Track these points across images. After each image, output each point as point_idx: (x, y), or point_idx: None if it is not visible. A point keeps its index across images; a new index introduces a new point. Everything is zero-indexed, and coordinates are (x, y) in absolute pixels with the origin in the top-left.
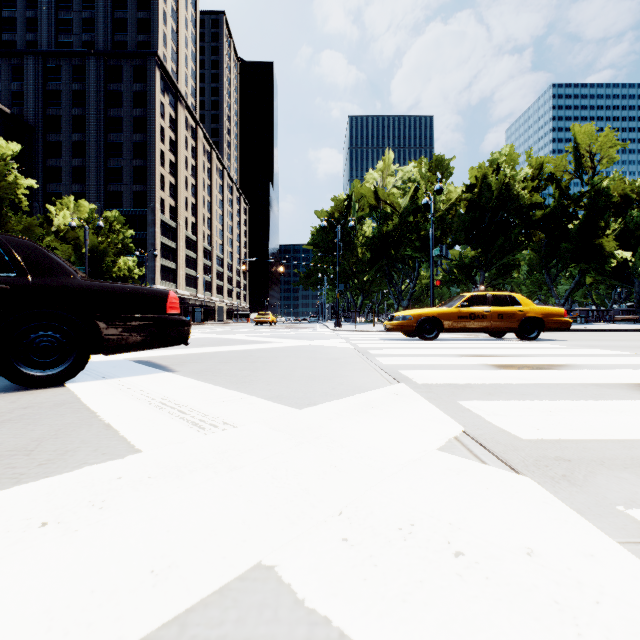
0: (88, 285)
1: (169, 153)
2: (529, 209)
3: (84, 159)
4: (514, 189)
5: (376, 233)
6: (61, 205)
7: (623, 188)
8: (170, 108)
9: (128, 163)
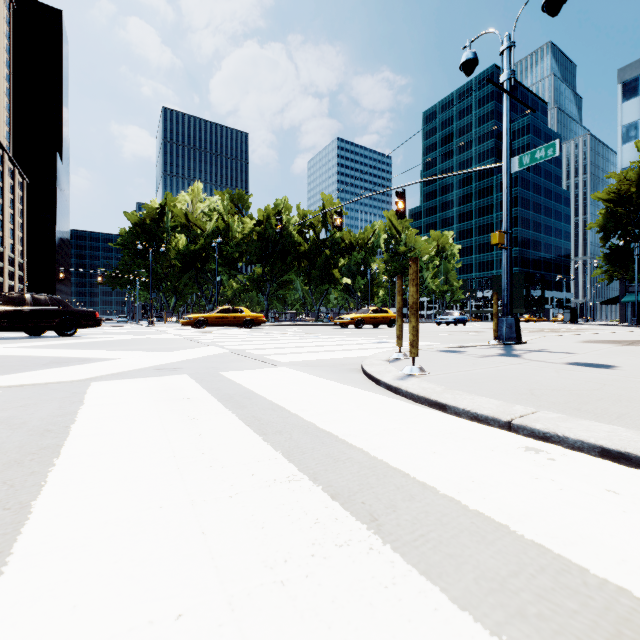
0: (78, 310)
1: None
2: (298, 244)
3: None
4: (288, 229)
5: (186, 249)
6: None
7: (350, 238)
8: None
9: None
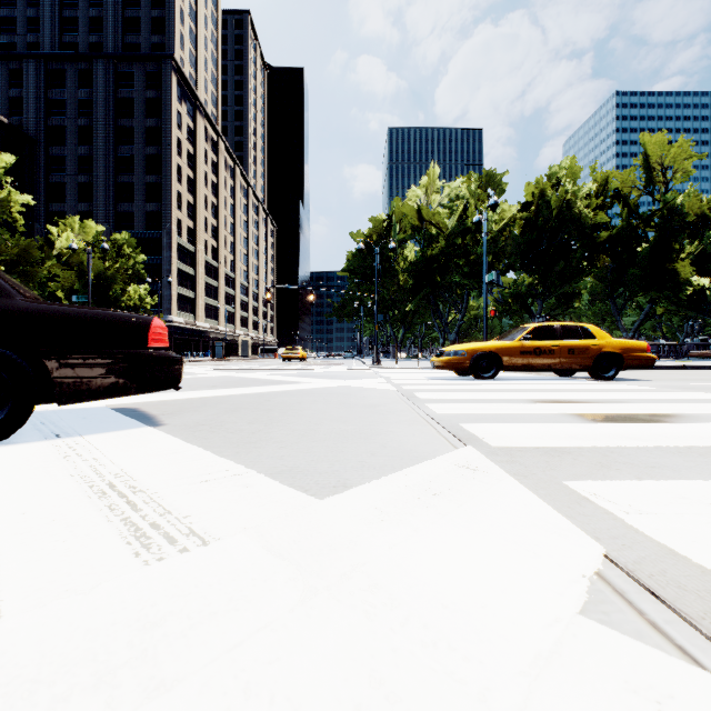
0: (31, 308)
1: (187, 168)
2: (593, 230)
3: (91, 175)
4: (576, 207)
5: (420, 257)
6: (64, 226)
7: (699, 206)
8: (188, 118)
9: (141, 179)
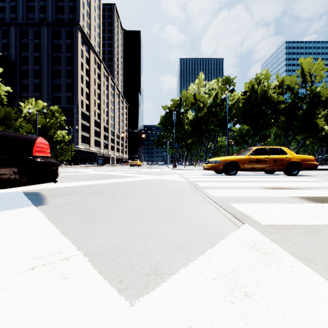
0: None
1: (85, 76)
2: (277, 104)
3: (41, 79)
4: (269, 93)
5: (195, 117)
6: (27, 103)
7: (327, 93)
8: (86, 53)
9: (64, 81)
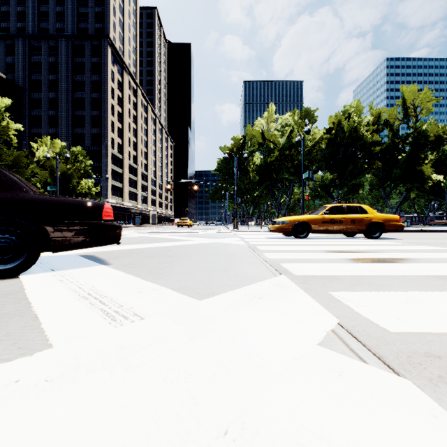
0: (38, 198)
1: (117, 106)
2: (371, 145)
3: (58, 110)
4: (360, 131)
5: (263, 162)
6: (41, 143)
7: (437, 130)
8: (118, 75)
9: (88, 113)
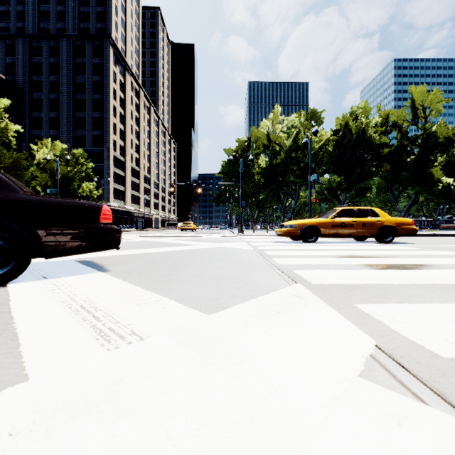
0: (29, 199)
1: (119, 108)
2: (379, 147)
3: (58, 112)
4: (368, 133)
5: (268, 165)
6: (41, 145)
7: (447, 132)
8: (120, 75)
9: (90, 115)
